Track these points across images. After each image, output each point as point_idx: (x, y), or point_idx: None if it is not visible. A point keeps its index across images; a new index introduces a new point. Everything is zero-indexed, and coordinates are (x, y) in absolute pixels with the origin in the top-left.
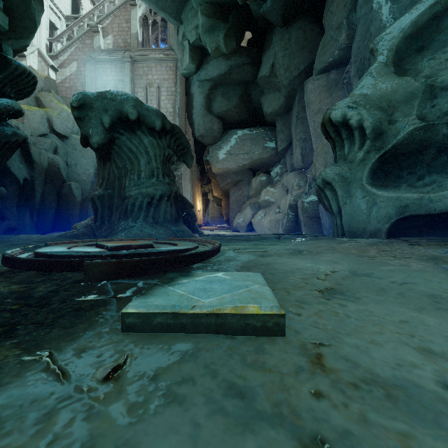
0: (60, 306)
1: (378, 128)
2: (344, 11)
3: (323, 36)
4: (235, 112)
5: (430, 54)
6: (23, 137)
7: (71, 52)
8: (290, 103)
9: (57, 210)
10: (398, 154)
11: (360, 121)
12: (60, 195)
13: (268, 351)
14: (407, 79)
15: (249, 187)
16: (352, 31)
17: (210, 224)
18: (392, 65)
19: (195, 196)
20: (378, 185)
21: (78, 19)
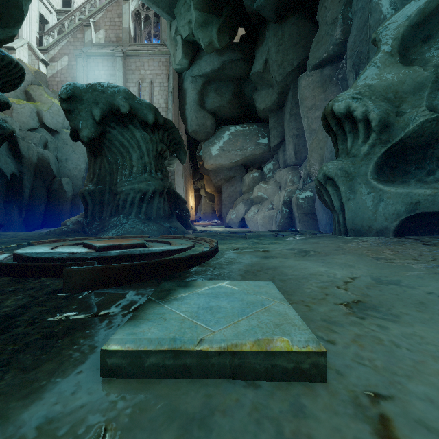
0: (26, 331)
1: (385, 120)
2: (339, 6)
3: (317, 32)
4: (228, 108)
5: (438, 44)
6: (10, 130)
7: (62, 46)
8: (283, 99)
9: (46, 206)
10: (406, 148)
11: (366, 113)
12: (50, 191)
13: (310, 410)
14: (415, 68)
15: (242, 184)
16: (347, 26)
17: (202, 220)
18: (397, 55)
19: (188, 192)
20: (384, 181)
21: (69, 13)
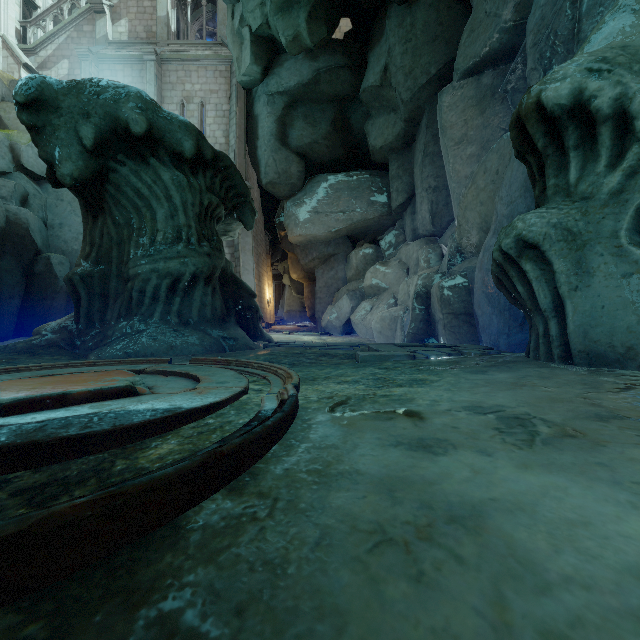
0: None
1: None
2: None
3: (471, 15)
4: (325, 146)
5: None
6: None
7: (59, 43)
8: (413, 131)
9: (24, 300)
10: None
11: (621, 100)
12: (31, 275)
13: None
14: None
15: (346, 266)
16: None
17: (286, 321)
18: None
19: (262, 279)
20: None
21: None
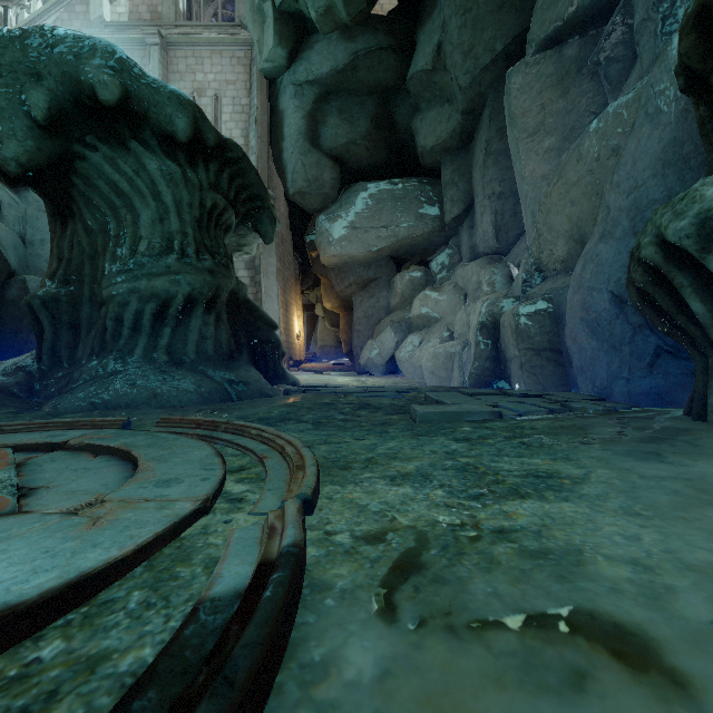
0: None
1: None
2: None
3: None
4: (364, 147)
5: None
6: None
7: None
8: (472, 125)
9: None
10: None
11: None
12: (2, 302)
13: None
14: None
15: (390, 292)
16: None
17: (319, 358)
18: None
19: (290, 308)
20: None
21: None
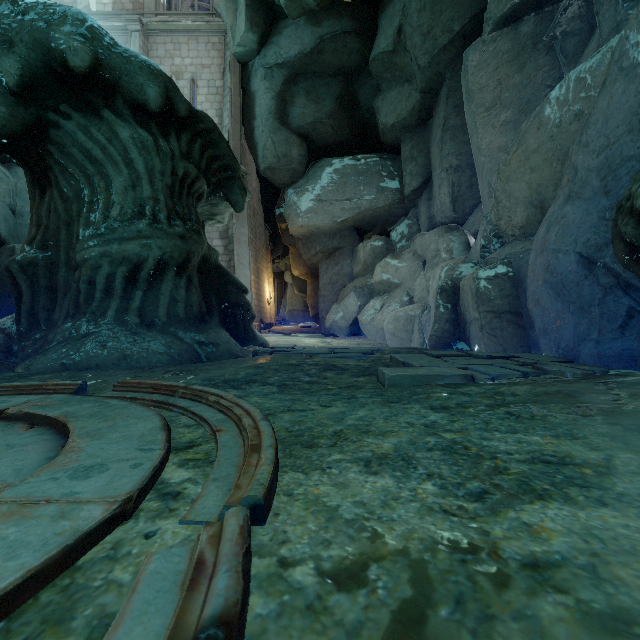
0: None
1: None
2: None
3: None
4: (329, 126)
5: None
6: None
7: None
8: (430, 103)
9: None
10: None
11: None
12: None
13: None
14: None
15: (353, 260)
16: None
17: (288, 321)
18: None
19: (262, 275)
20: None
21: None
